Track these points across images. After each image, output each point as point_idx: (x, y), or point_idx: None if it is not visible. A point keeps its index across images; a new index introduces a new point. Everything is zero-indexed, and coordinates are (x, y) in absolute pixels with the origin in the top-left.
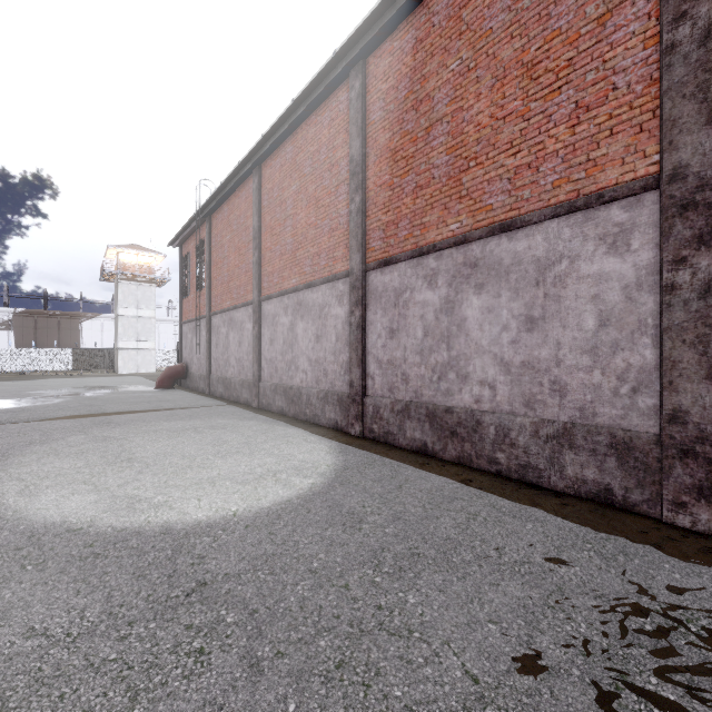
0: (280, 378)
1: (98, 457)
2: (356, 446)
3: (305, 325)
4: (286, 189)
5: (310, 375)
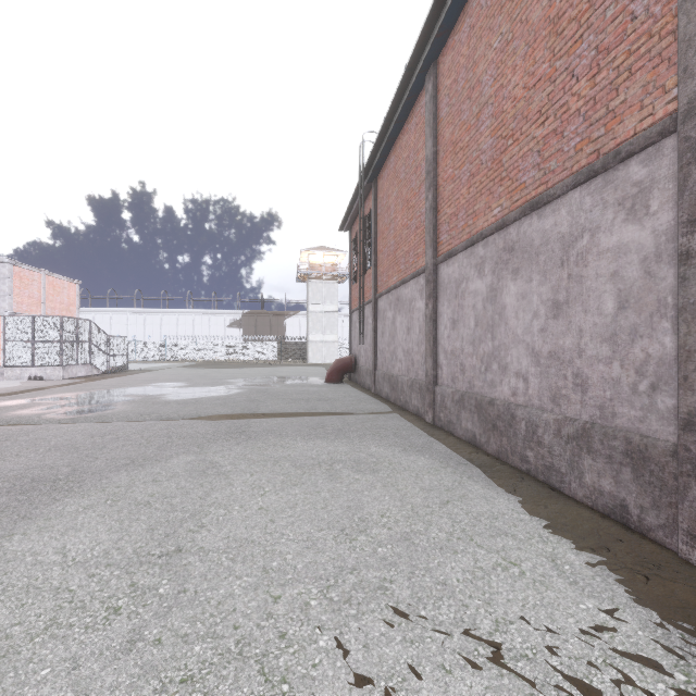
0: (470, 383)
1: (144, 528)
2: None
3: (522, 286)
4: (480, 60)
5: (536, 383)
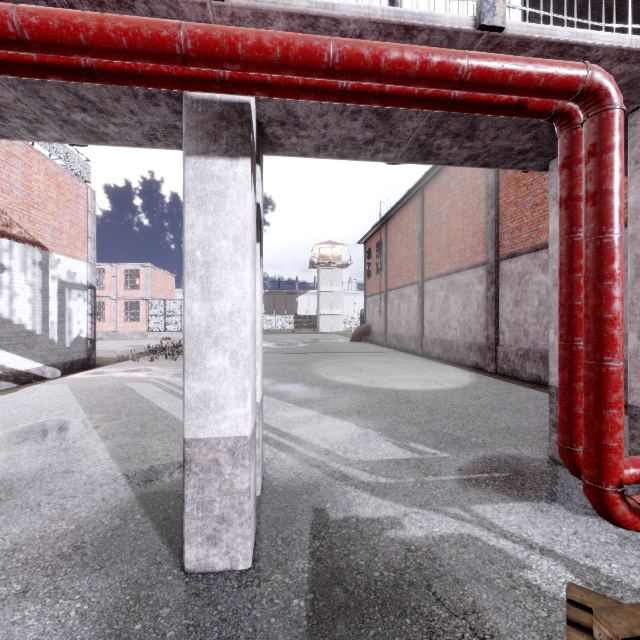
0: (437, 334)
1: (346, 368)
2: (489, 376)
3: (455, 298)
4: (441, 205)
5: (459, 332)
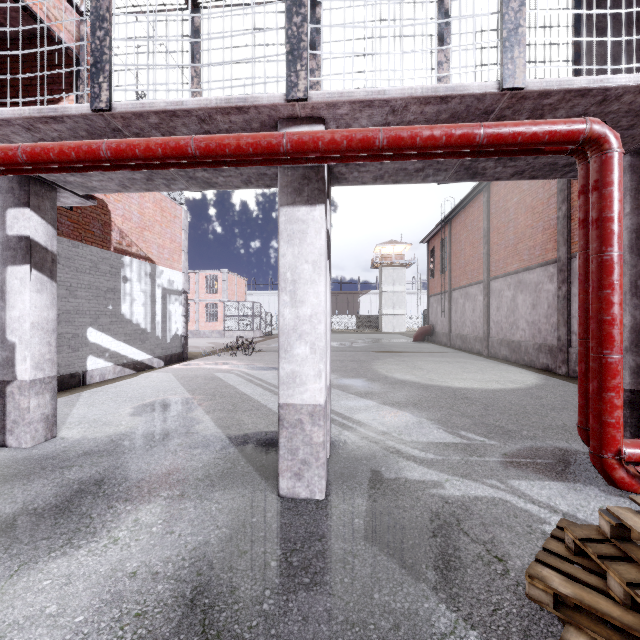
0: (504, 335)
1: (406, 366)
2: (558, 379)
3: (523, 297)
4: (509, 201)
5: (528, 332)
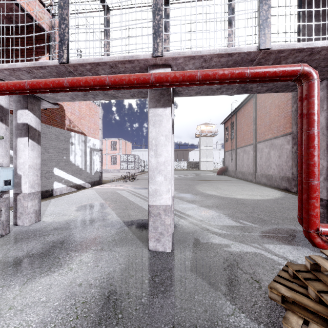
0: (264, 171)
1: (212, 187)
2: (292, 194)
3: (274, 152)
4: (266, 102)
5: (276, 170)
